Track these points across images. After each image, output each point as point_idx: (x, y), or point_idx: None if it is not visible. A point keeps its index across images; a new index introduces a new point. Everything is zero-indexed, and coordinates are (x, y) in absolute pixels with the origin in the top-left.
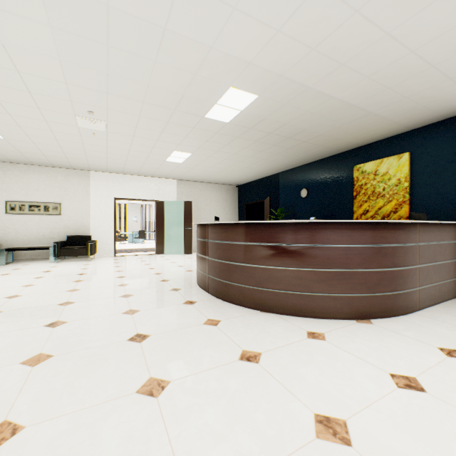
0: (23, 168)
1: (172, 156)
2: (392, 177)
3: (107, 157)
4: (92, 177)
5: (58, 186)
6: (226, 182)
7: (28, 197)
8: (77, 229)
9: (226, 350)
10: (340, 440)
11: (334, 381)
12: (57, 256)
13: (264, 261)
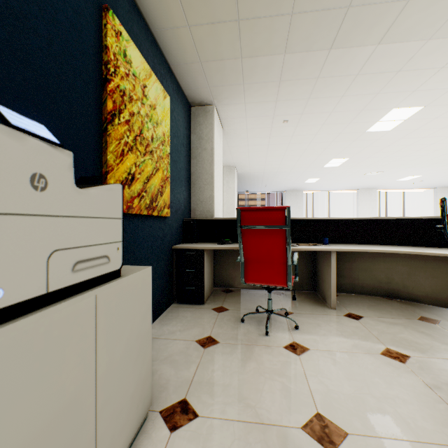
0: None
1: None
2: (160, 123)
3: None
4: None
5: None
6: None
7: None
8: None
9: None
10: None
11: None
12: None
13: None
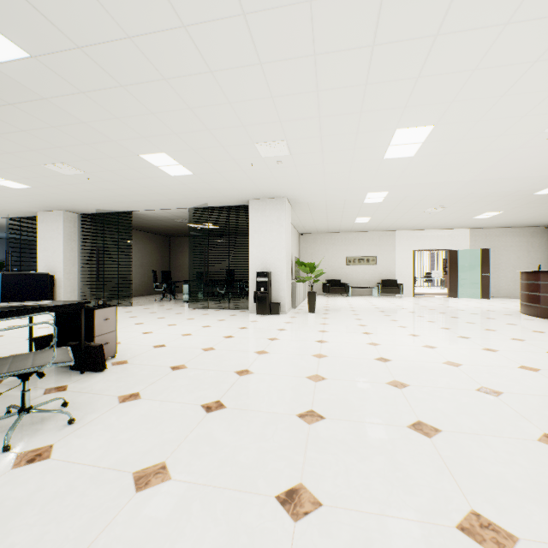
0: (354, 235)
1: (480, 215)
2: None
3: (421, 222)
4: (396, 235)
5: (374, 244)
6: (531, 225)
7: (357, 254)
8: (386, 275)
9: None
10: None
11: None
12: (379, 293)
13: None
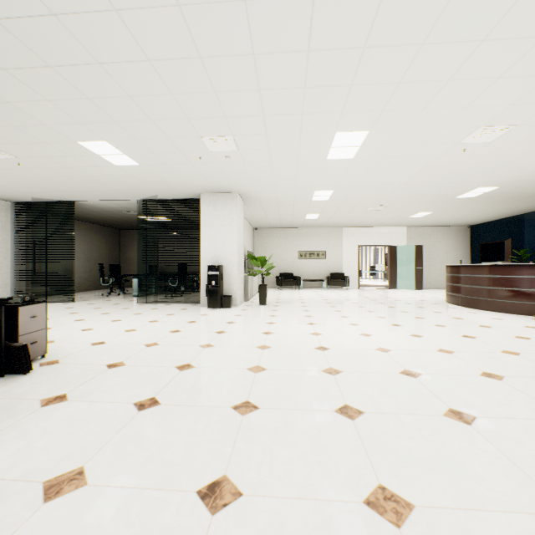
0: (306, 230)
1: (414, 215)
2: None
3: (365, 220)
4: (343, 231)
5: (323, 240)
6: (456, 224)
7: (308, 248)
8: (334, 268)
9: (484, 317)
10: (533, 328)
11: None
12: (328, 285)
13: (504, 286)
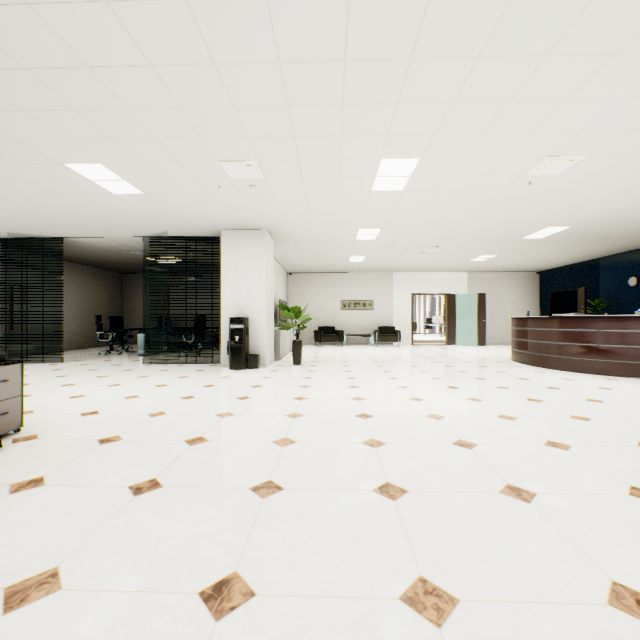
0: (350, 276)
1: (476, 258)
2: None
3: (419, 263)
4: (394, 277)
5: (371, 287)
6: (523, 270)
7: (352, 297)
8: (383, 321)
9: (553, 377)
10: (606, 389)
11: (613, 385)
12: (376, 341)
13: (576, 341)
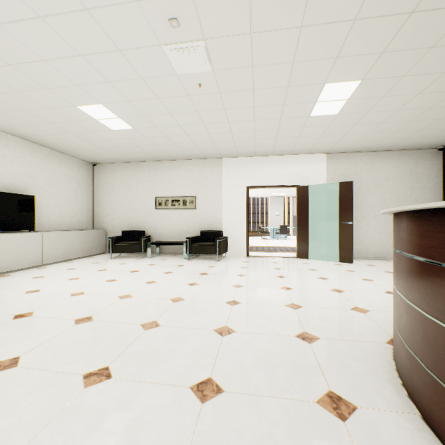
0: (167, 165)
1: (320, 101)
2: None
3: (231, 130)
4: (223, 164)
5: (193, 179)
6: (416, 144)
7: (170, 192)
8: (210, 224)
9: None
10: None
11: None
12: (188, 252)
13: None
